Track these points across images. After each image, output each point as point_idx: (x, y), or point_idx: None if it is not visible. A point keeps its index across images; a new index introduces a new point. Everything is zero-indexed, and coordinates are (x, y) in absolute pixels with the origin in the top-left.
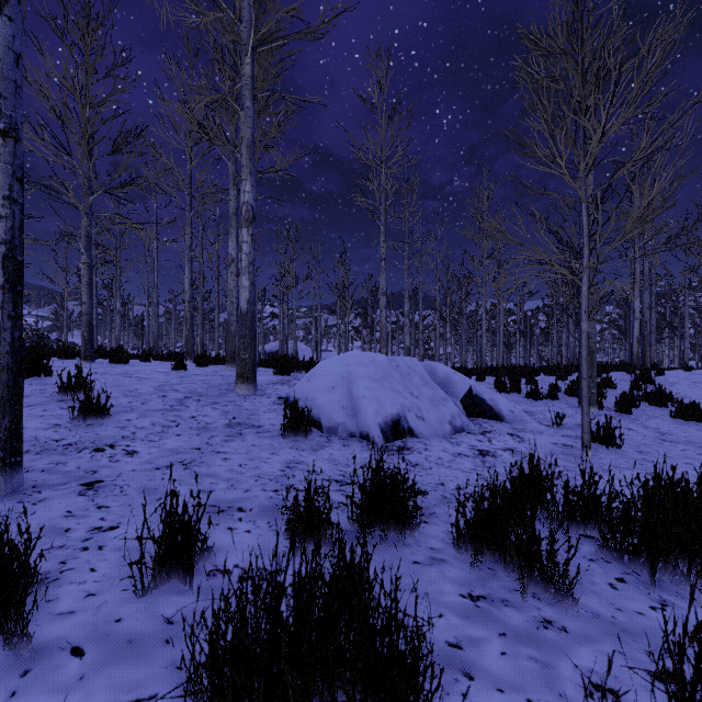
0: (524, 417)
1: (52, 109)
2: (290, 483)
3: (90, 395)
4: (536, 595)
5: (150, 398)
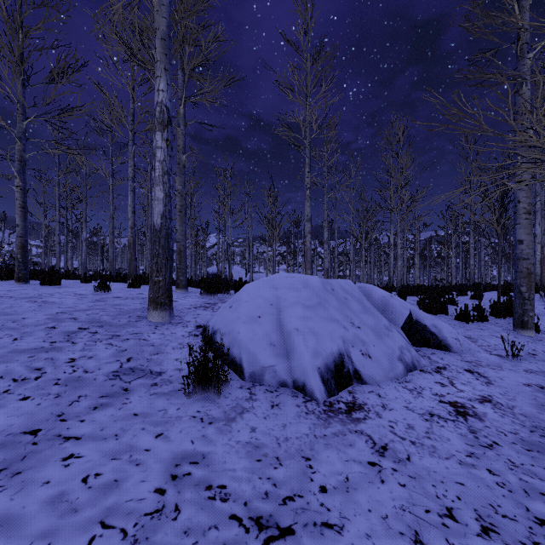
0: (471, 345)
1: None
2: (161, 543)
3: None
4: None
5: (32, 331)
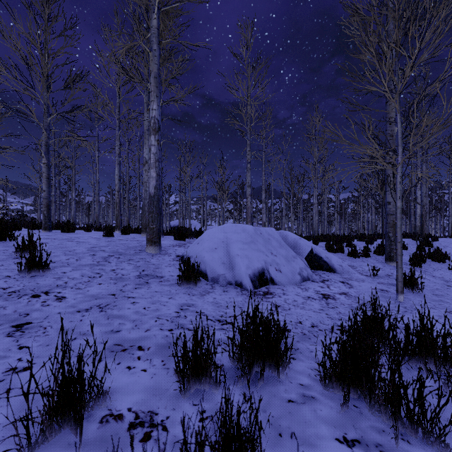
0: (350, 269)
1: (21, 57)
2: (182, 323)
3: (34, 254)
4: (404, 436)
5: (83, 256)
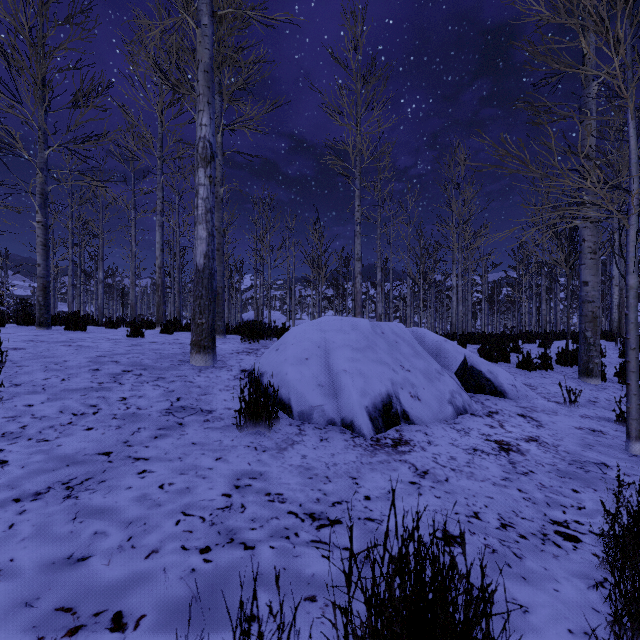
0: (528, 392)
1: (1, 53)
2: (234, 525)
3: None
4: None
5: (77, 373)
